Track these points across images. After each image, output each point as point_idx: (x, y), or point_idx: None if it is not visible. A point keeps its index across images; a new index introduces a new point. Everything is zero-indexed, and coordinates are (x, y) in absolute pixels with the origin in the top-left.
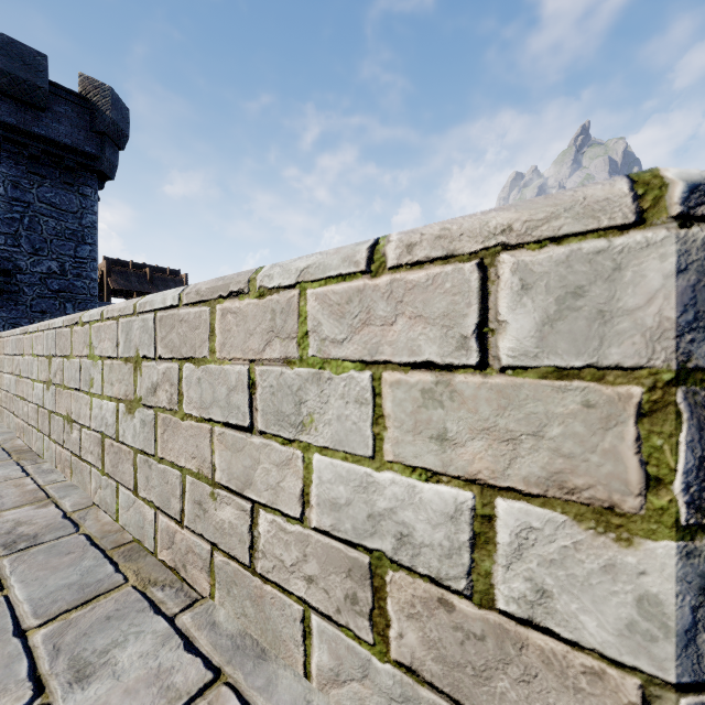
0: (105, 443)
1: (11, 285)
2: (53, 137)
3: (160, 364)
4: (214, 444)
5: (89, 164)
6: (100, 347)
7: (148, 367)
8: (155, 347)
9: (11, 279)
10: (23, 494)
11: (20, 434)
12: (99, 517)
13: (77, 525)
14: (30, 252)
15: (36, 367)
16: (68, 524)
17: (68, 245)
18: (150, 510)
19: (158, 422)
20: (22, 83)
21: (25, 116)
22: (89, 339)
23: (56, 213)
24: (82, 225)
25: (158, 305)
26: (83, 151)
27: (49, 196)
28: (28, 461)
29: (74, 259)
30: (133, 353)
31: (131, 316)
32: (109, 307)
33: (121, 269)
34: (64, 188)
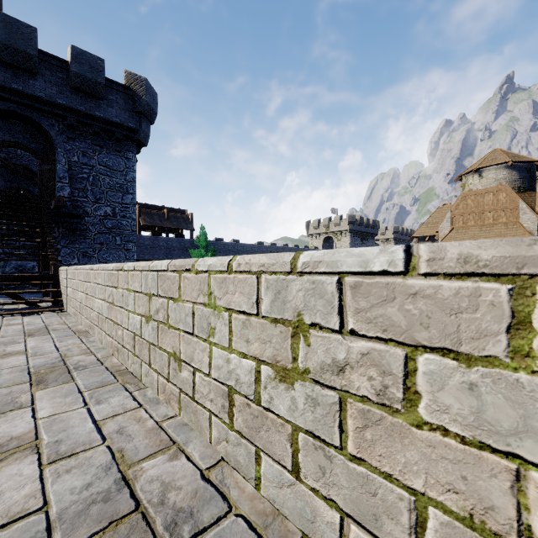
0: (234, 398)
1: (81, 225)
2: (108, 118)
3: (353, 340)
4: (527, 497)
5: (131, 136)
6: (226, 299)
7: (323, 338)
8: (342, 318)
9: (81, 220)
10: (144, 430)
11: (113, 351)
12: (232, 477)
13: (220, 492)
14: (93, 201)
15: (133, 300)
16: (212, 491)
17: (118, 195)
18: (328, 509)
19: (347, 410)
20: (89, 81)
21: (91, 104)
22: (208, 288)
23: (110, 172)
24: (126, 180)
25: (347, 268)
26: (127, 126)
27: (105, 160)
28: (129, 382)
29: (121, 205)
30: (291, 316)
31: (286, 274)
32: (239, 260)
33: (148, 210)
34: (115, 154)
